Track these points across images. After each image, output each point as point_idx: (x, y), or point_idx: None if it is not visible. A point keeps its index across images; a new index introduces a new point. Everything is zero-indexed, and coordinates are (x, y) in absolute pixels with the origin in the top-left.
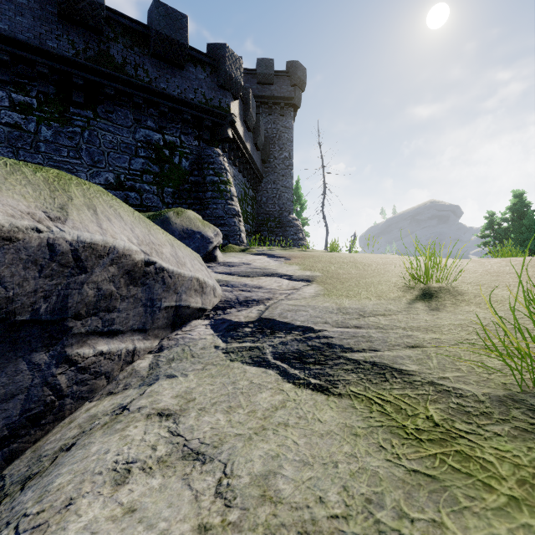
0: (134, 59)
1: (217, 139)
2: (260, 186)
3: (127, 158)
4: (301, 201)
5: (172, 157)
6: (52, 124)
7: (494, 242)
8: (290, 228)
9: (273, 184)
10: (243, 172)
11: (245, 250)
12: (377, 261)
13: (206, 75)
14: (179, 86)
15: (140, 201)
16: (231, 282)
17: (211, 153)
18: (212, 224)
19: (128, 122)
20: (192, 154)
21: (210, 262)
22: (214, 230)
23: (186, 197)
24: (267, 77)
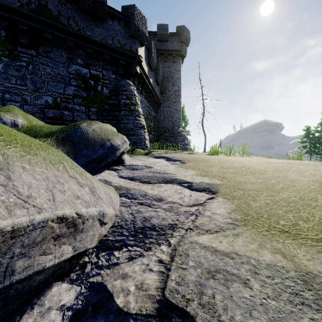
0: (66, 13)
1: (129, 74)
2: (159, 109)
3: (62, 86)
4: (185, 120)
5: (96, 86)
6: (3, 59)
7: (310, 145)
8: (179, 137)
9: (168, 108)
10: (148, 99)
11: (148, 153)
12: (267, 166)
13: (121, 27)
14: (100, 34)
15: (72, 118)
16: (132, 191)
17: (125, 83)
18: (125, 134)
19: (63, 59)
20: (111, 84)
21: (118, 165)
22: (121, 138)
23: (106, 115)
24: (164, 36)
